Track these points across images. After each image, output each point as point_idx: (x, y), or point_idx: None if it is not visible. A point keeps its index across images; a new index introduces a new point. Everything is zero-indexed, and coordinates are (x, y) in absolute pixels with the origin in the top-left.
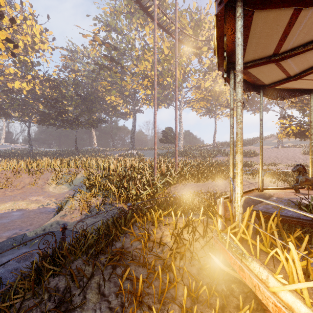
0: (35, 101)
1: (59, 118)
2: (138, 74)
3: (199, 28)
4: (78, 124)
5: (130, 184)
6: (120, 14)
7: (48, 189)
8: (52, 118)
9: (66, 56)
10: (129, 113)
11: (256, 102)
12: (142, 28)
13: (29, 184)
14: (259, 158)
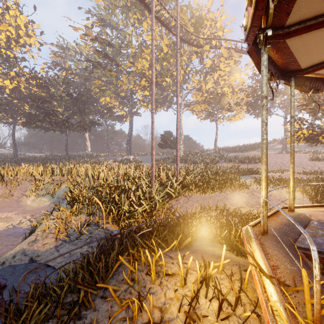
0: (21, 101)
1: (47, 119)
2: (135, 73)
3: (200, 26)
4: (68, 127)
5: (122, 198)
6: (115, 8)
7: (25, 201)
8: (39, 120)
9: (57, 53)
10: (125, 116)
11: (259, 106)
12: (139, 24)
13: (2, 196)
14: None
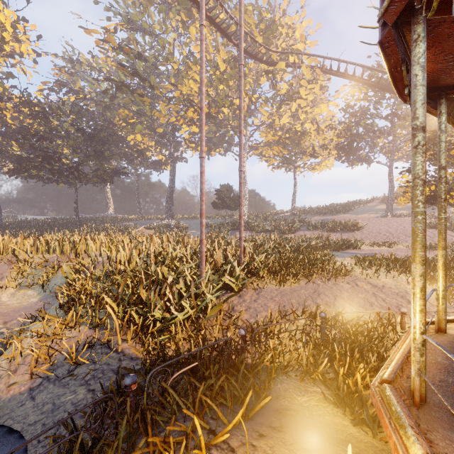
0: (7, 138)
1: (46, 166)
2: (178, 100)
3: (272, 35)
4: (79, 177)
5: (152, 296)
6: (149, 5)
7: None
8: (33, 166)
9: (63, 68)
10: (165, 162)
11: (354, 150)
12: (185, 29)
13: None
14: (364, 233)
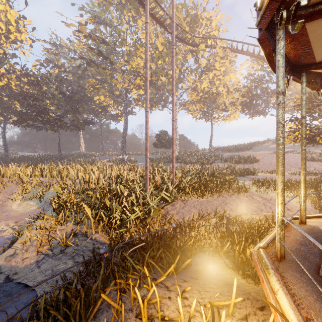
0: (12, 99)
1: (38, 118)
2: (130, 71)
3: (195, 25)
4: (61, 126)
5: (114, 204)
6: (109, 5)
7: (10, 206)
8: (30, 118)
9: (50, 50)
10: (120, 115)
11: (254, 106)
12: (134, 22)
13: None
14: (260, 164)
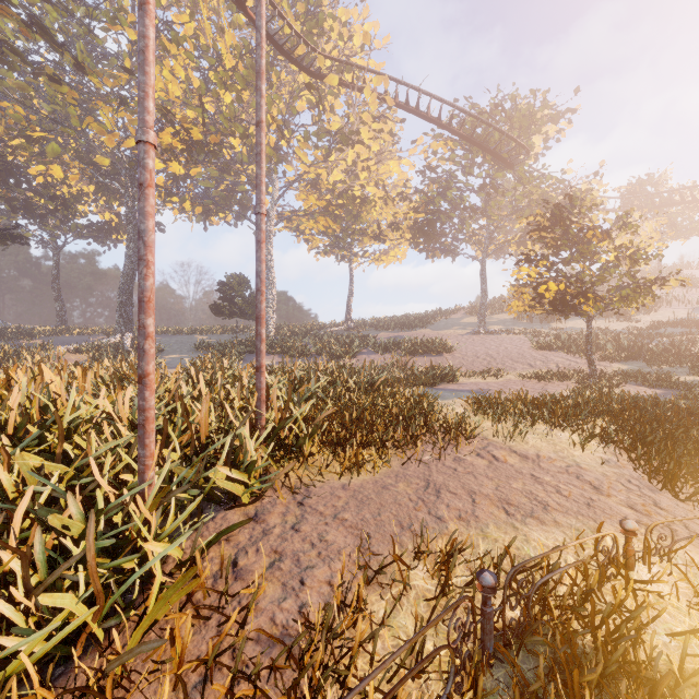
0: None
1: None
2: None
3: (316, 32)
4: None
5: None
6: None
7: None
8: None
9: None
10: (118, 228)
11: (437, 234)
12: None
13: None
14: (456, 357)
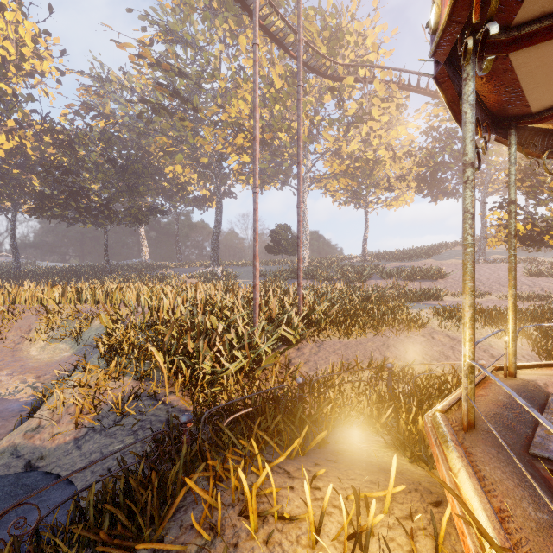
0: (26, 171)
1: (72, 204)
2: (226, 124)
3: (338, 44)
4: (110, 216)
5: (201, 346)
6: (191, 11)
7: (27, 350)
8: (57, 204)
9: (90, 88)
10: (210, 198)
11: (439, 182)
12: (234, 39)
13: None
14: (449, 282)
